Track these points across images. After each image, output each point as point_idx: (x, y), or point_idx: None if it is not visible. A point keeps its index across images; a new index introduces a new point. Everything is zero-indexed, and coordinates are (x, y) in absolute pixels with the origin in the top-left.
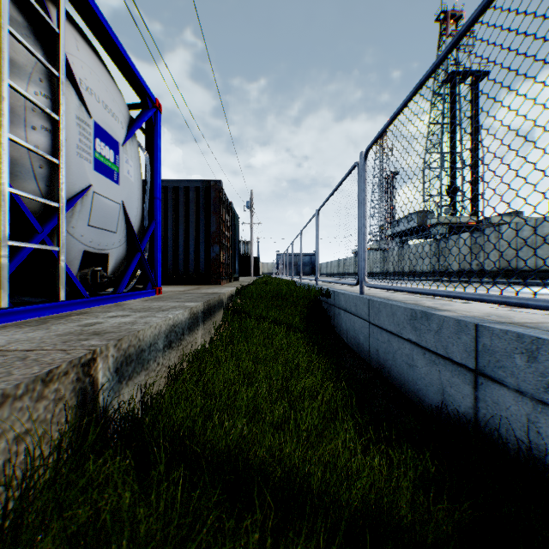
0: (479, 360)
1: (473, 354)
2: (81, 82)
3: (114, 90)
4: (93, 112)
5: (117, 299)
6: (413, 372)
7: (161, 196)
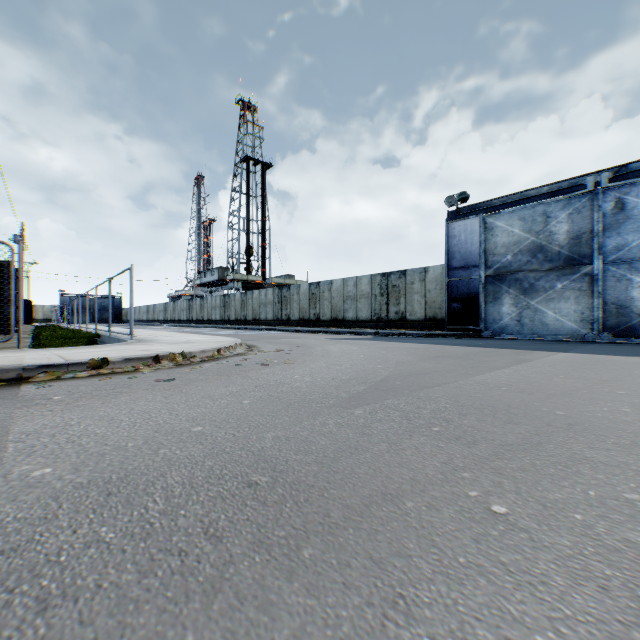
0: None
1: None
2: None
3: None
4: None
5: None
6: None
7: None
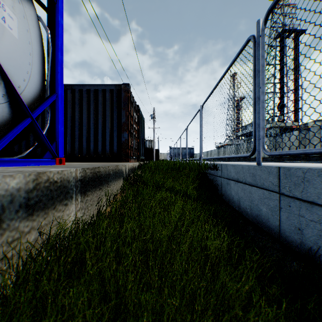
0: None
1: None
2: None
3: None
4: None
5: None
6: None
7: (85, 97)
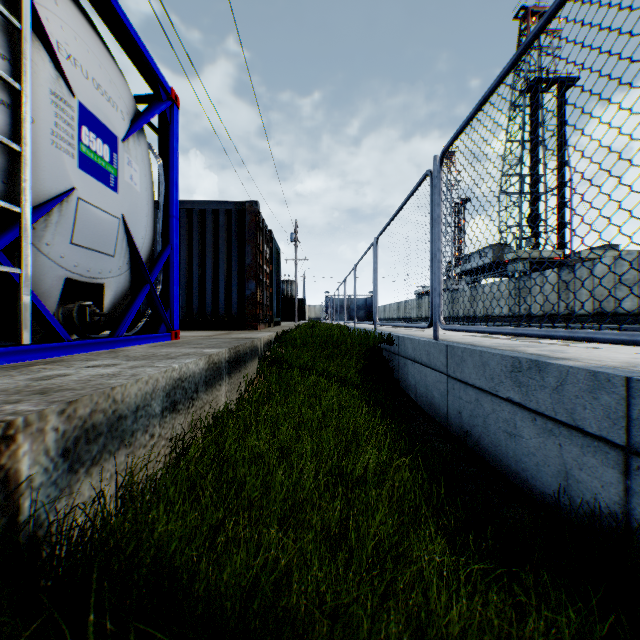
0: (633, 433)
1: (621, 423)
2: (59, 47)
3: (112, 69)
4: (77, 90)
5: (114, 344)
6: (516, 445)
7: (185, 221)
